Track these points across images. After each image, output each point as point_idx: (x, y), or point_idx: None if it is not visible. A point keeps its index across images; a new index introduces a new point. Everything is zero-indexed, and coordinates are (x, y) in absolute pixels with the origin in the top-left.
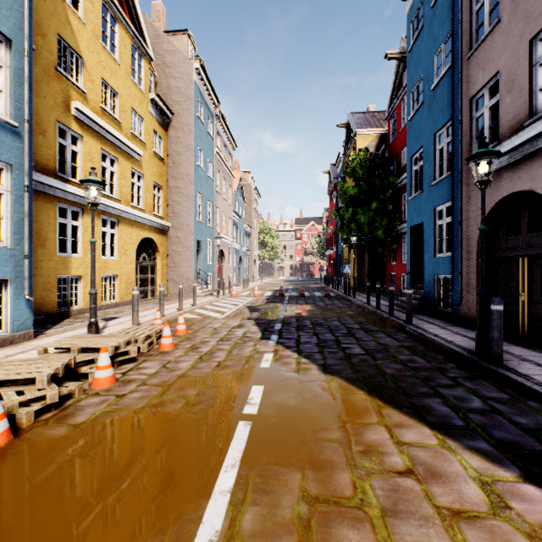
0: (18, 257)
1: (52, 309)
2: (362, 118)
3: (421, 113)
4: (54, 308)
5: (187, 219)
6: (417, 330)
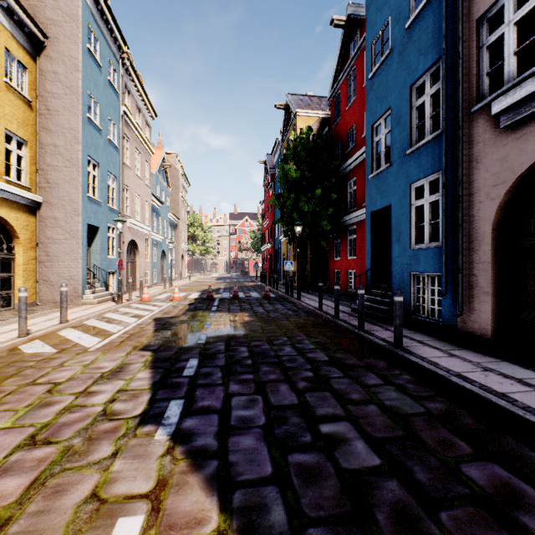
0: None
1: None
2: (301, 100)
3: (388, 64)
4: None
5: (70, 193)
6: (424, 365)
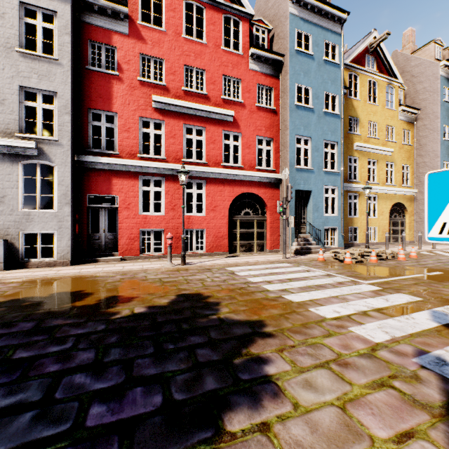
0: (339, 219)
1: (346, 241)
2: None
3: None
4: (347, 241)
5: None
6: None
